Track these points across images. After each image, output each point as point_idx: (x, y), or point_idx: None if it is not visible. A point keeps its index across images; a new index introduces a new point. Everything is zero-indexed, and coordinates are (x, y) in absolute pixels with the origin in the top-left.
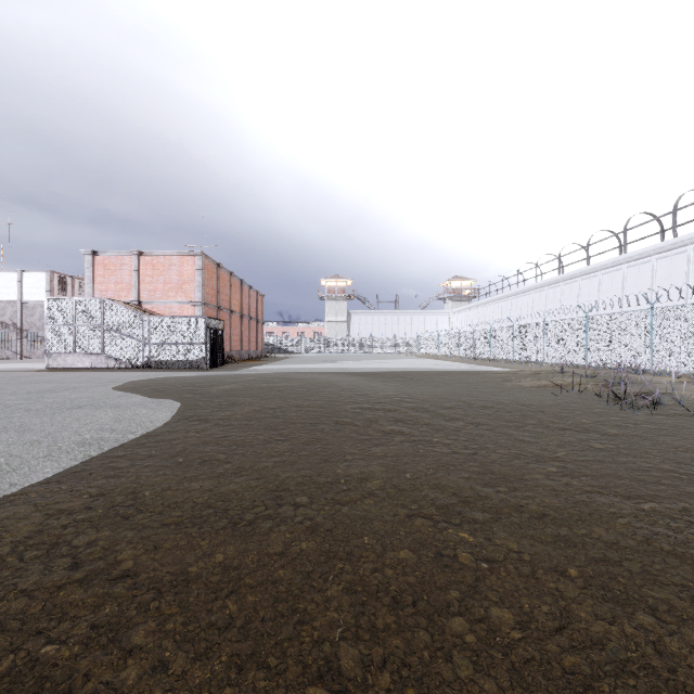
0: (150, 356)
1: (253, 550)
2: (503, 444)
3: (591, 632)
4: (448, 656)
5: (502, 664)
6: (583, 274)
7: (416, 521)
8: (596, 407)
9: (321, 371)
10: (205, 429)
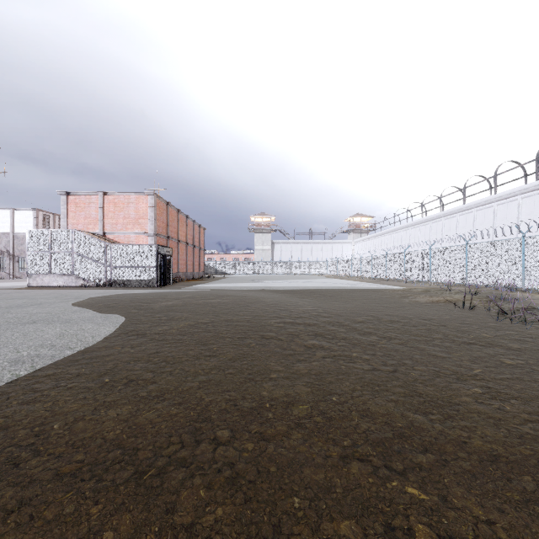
0: (111, 276)
1: (154, 522)
2: (419, 359)
3: None
4: None
5: None
6: (461, 211)
7: (352, 466)
8: (489, 321)
9: (250, 289)
10: (140, 345)
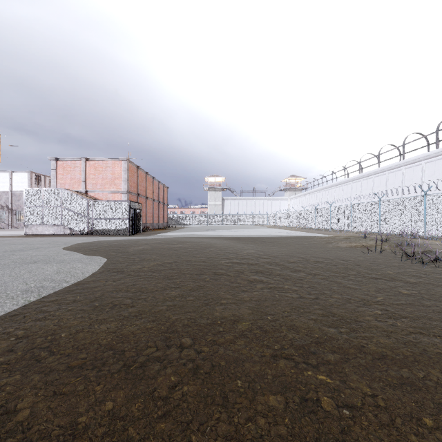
0: (92, 226)
1: (140, 396)
2: (336, 290)
3: None
4: None
5: None
6: (376, 173)
7: (280, 362)
8: (394, 261)
9: (205, 236)
10: (120, 279)
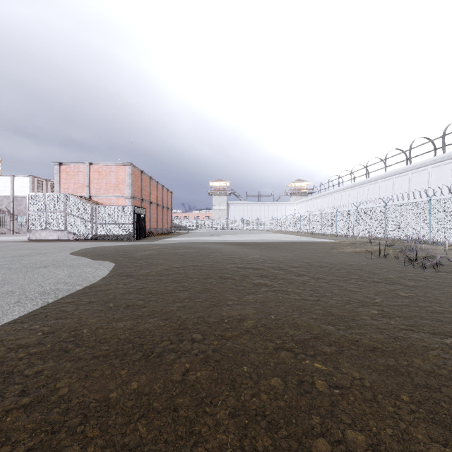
0: (96, 231)
1: (160, 378)
2: (337, 292)
3: None
4: None
5: None
6: (382, 178)
7: (281, 353)
8: (397, 266)
9: (210, 242)
10: (130, 282)
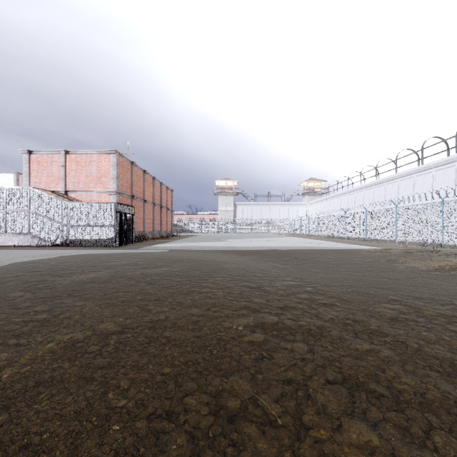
0: (68, 235)
1: None
2: None
3: None
4: None
5: None
6: (418, 172)
7: None
8: None
9: (212, 249)
10: None
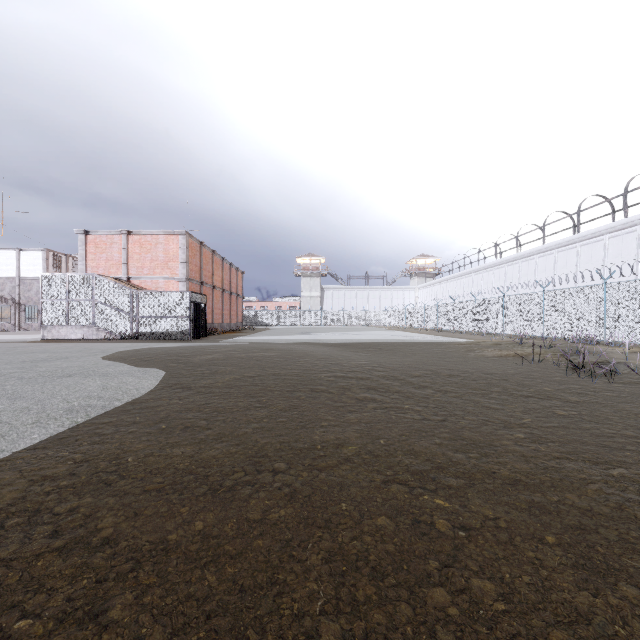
0: (138, 328)
1: (232, 517)
2: (471, 410)
3: (575, 605)
4: (432, 632)
5: (488, 639)
6: (540, 252)
7: (392, 487)
8: (556, 375)
9: (297, 342)
10: (188, 397)
